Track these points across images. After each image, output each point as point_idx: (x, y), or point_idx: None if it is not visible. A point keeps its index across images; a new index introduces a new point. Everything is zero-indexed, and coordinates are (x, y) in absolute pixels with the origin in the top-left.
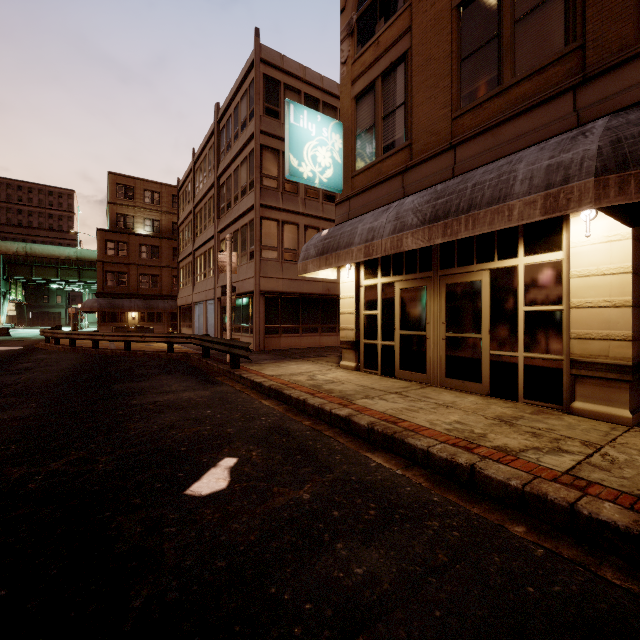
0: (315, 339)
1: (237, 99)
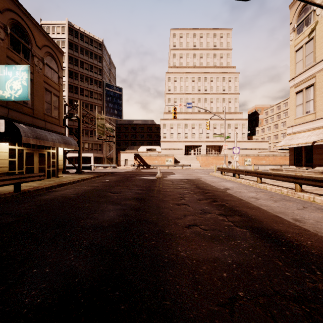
0: None
1: None
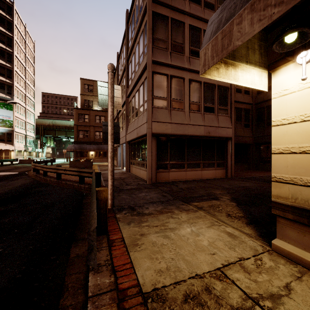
0: (197, 173)
1: None
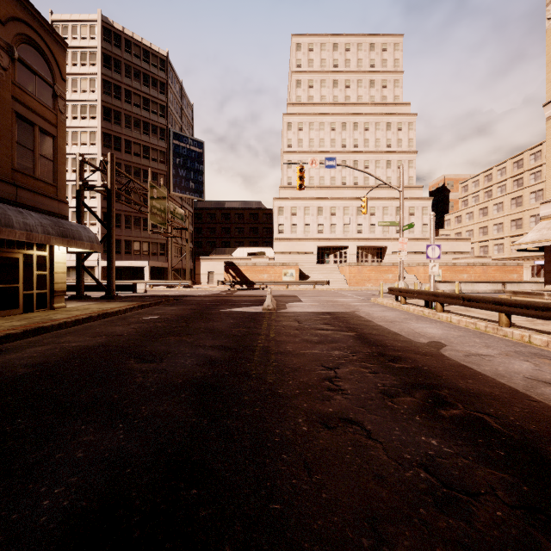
0: None
1: None
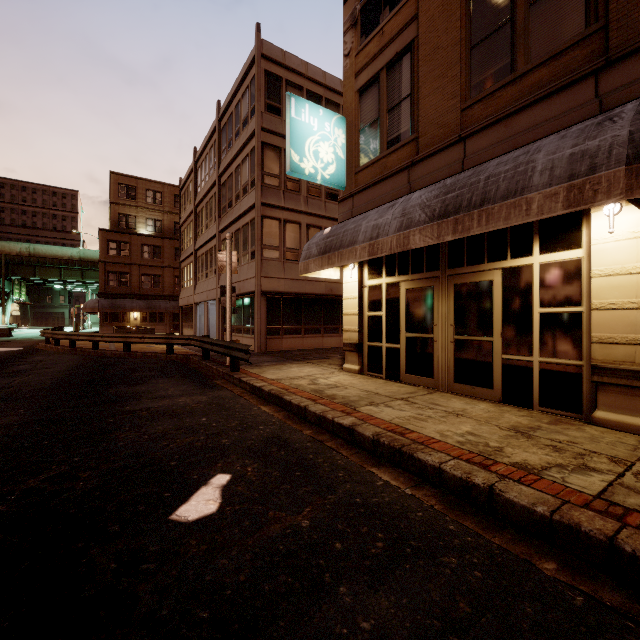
0: (317, 340)
1: (238, 96)
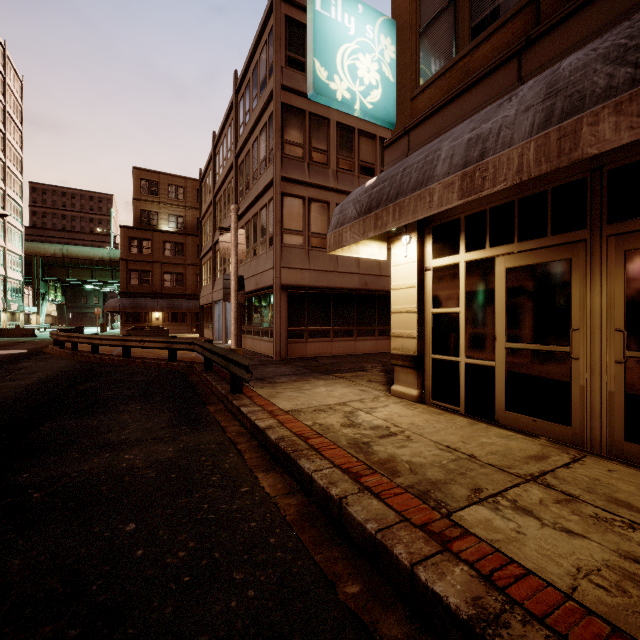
0: (349, 344)
1: (256, 57)
